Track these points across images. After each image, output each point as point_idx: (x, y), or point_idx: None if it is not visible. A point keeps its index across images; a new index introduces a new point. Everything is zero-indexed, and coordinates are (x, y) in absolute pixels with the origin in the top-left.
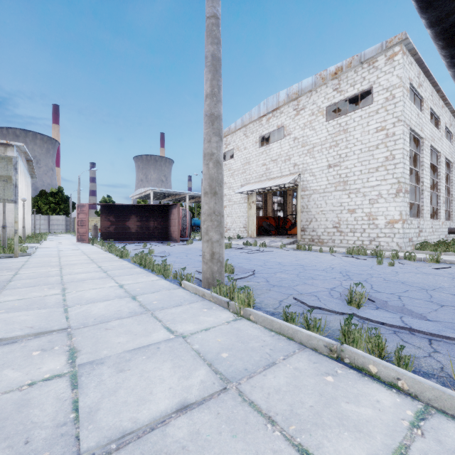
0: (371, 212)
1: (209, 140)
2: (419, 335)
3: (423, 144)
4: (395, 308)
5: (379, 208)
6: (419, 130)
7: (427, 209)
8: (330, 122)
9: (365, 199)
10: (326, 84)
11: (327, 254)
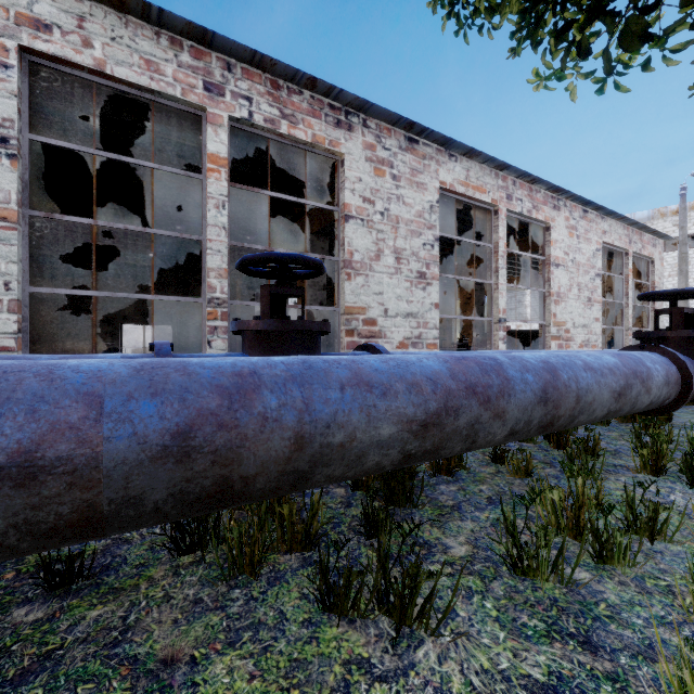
0: None
1: None
2: None
3: None
4: None
5: None
6: None
7: None
8: (669, 254)
9: None
10: (664, 219)
11: None
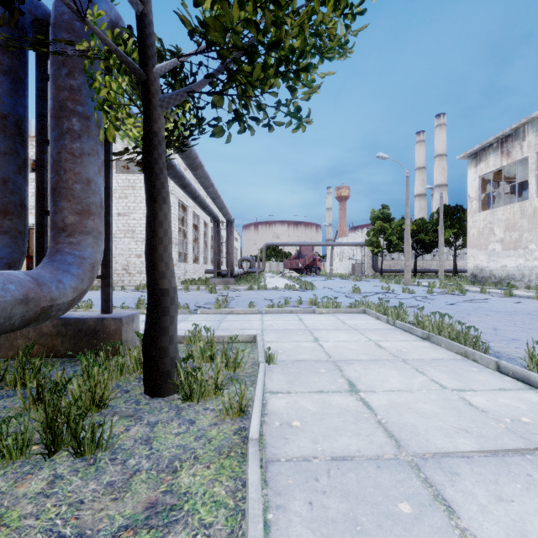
0: None
1: None
2: None
3: (188, 210)
4: None
5: None
6: (185, 201)
7: (191, 256)
8: (120, 175)
9: None
10: (116, 139)
11: (120, 291)
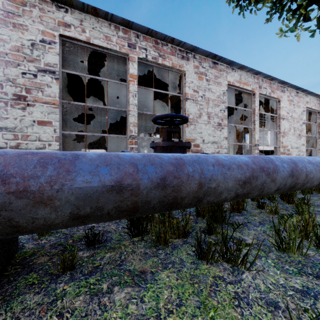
0: None
1: None
2: None
3: None
4: None
5: None
6: None
7: None
8: None
9: None
10: None
11: None
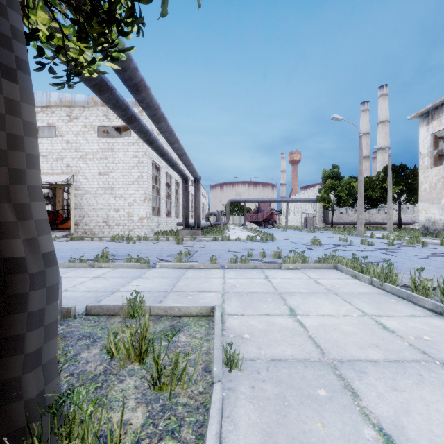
0: (130, 212)
1: None
2: (125, 260)
3: (161, 170)
4: (122, 256)
5: (134, 209)
6: (158, 161)
7: (164, 211)
8: (101, 139)
9: (126, 202)
10: (98, 107)
11: (97, 241)
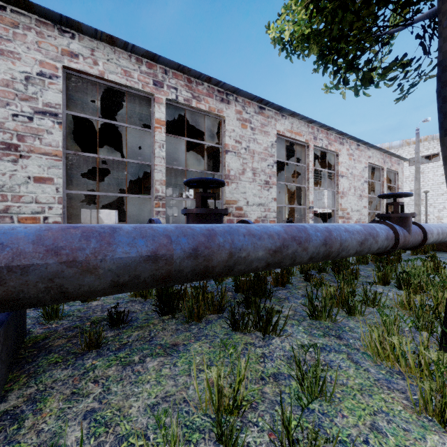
0: (439, 216)
1: (418, 201)
2: None
3: None
4: None
5: (443, 214)
6: None
7: None
8: (411, 167)
9: (435, 209)
10: (409, 146)
11: None
